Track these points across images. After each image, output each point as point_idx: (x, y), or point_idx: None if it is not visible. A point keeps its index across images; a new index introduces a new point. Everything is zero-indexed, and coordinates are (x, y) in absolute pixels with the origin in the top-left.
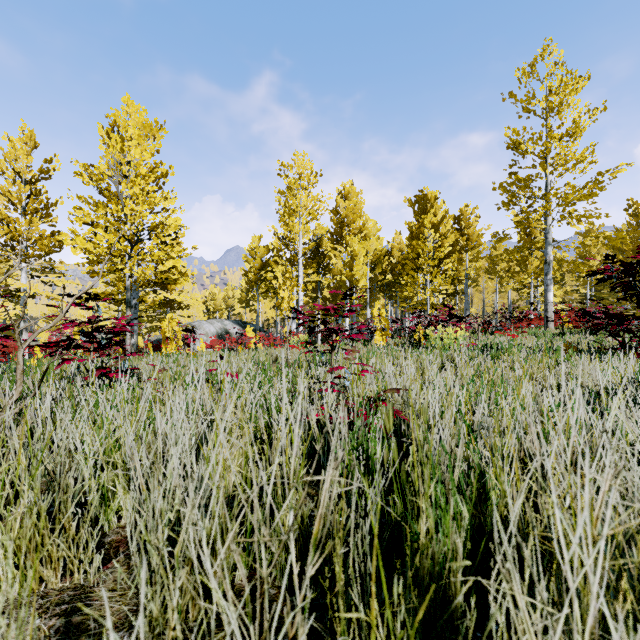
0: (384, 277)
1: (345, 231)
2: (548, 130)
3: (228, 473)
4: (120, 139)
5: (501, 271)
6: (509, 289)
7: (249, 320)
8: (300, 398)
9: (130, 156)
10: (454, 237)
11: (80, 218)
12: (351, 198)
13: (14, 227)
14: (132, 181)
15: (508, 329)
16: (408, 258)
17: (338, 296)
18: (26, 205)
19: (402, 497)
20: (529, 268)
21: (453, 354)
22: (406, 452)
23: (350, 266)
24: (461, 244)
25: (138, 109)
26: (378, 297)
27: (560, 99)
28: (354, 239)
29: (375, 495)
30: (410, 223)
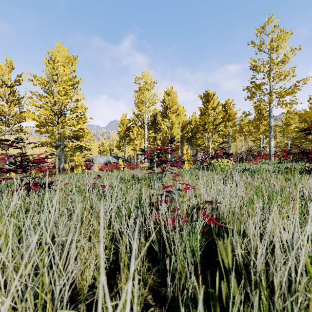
0: (187, 134)
1: (168, 111)
2: (271, 59)
3: (88, 268)
4: (52, 62)
5: (245, 131)
6: (249, 140)
7: (121, 156)
8: (129, 279)
9: (57, 71)
10: (222, 114)
11: (34, 104)
12: (171, 95)
13: (2, 109)
14: (59, 84)
15: (251, 160)
16: (200, 125)
17: (164, 144)
18: (8, 98)
19: (220, 289)
20: (260, 130)
21: (228, 174)
22: (214, 242)
23: (171, 129)
24: (226, 118)
25: (64, 49)
26: (184, 144)
27: (277, 44)
28: (173, 115)
29: (199, 286)
30: (200, 107)
